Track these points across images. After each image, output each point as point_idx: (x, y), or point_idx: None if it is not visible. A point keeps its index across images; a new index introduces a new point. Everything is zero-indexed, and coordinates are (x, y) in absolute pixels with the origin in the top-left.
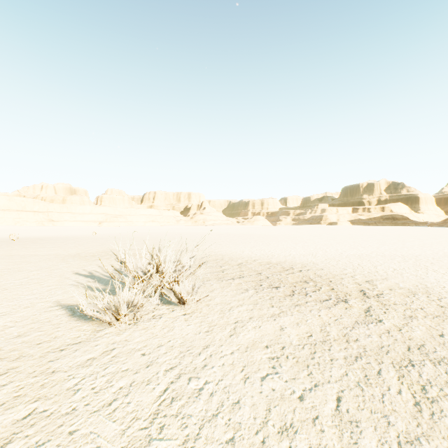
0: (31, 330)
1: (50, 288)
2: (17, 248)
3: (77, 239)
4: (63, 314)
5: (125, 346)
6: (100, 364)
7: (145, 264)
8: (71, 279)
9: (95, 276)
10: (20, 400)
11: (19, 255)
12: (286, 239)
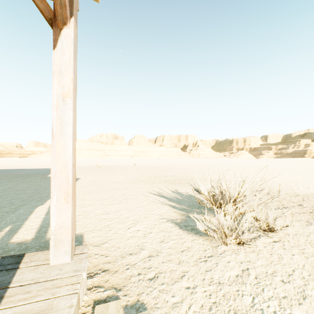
0: (166, 238)
1: (145, 203)
2: (102, 173)
3: (127, 167)
4: (174, 226)
5: (255, 267)
6: (252, 284)
7: (189, 189)
8: (151, 197)
9: (165, 196)
10: (220, 308)
11: (107, 177)
12: (284, 171)
